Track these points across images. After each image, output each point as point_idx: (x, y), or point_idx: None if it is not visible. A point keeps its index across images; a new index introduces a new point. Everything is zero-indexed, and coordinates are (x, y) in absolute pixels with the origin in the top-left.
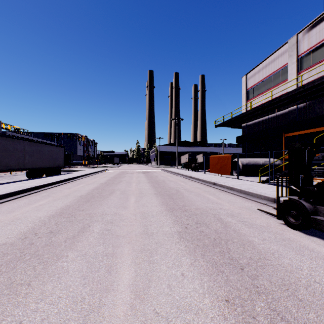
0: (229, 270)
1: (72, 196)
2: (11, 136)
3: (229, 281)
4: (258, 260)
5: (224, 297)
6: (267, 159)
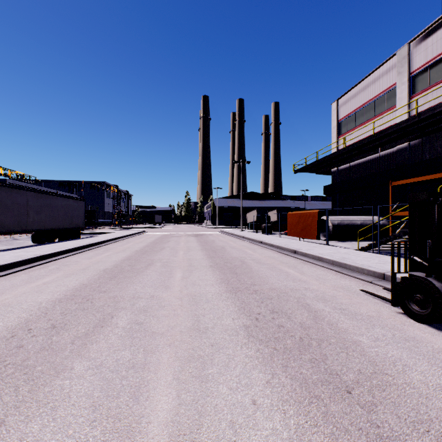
0: (327, 393)
1: (92, 270)
2: (8, 185)
3: (329, 414)
4: (373, 375)
5: None
6: (366, 217)
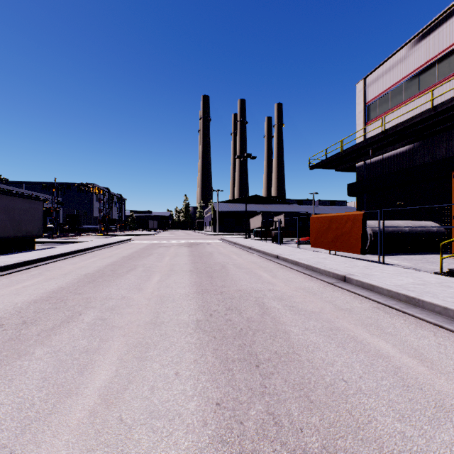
0: None
1: None
2: None
3: None
4: None
5: None
6: (413, 221)
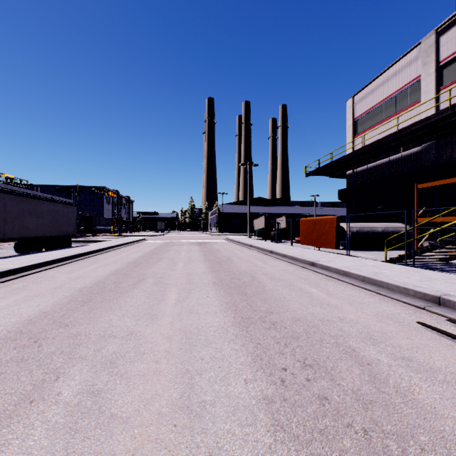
0: None
1: (65, 290)
2: None
3: None
4: None
5: None
6: (388, 223)
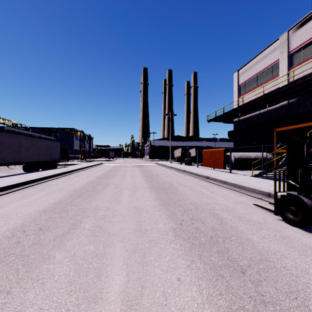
0: (229, 273)
1: (66, 190)
2: (7, 131)
3: (230, 287)
4: (260, 262)
5: (226, 308)
6: (258, 153)
